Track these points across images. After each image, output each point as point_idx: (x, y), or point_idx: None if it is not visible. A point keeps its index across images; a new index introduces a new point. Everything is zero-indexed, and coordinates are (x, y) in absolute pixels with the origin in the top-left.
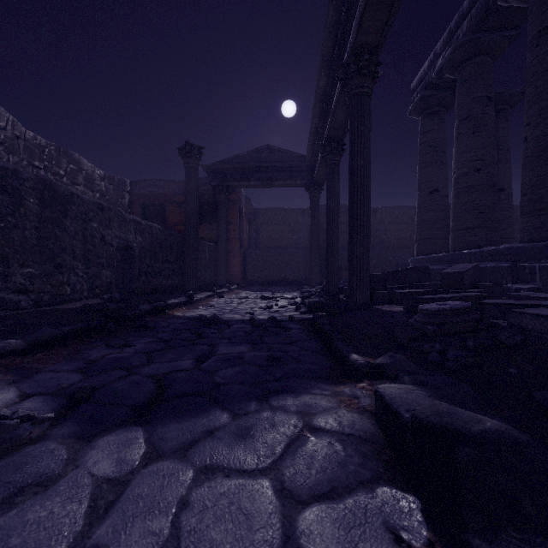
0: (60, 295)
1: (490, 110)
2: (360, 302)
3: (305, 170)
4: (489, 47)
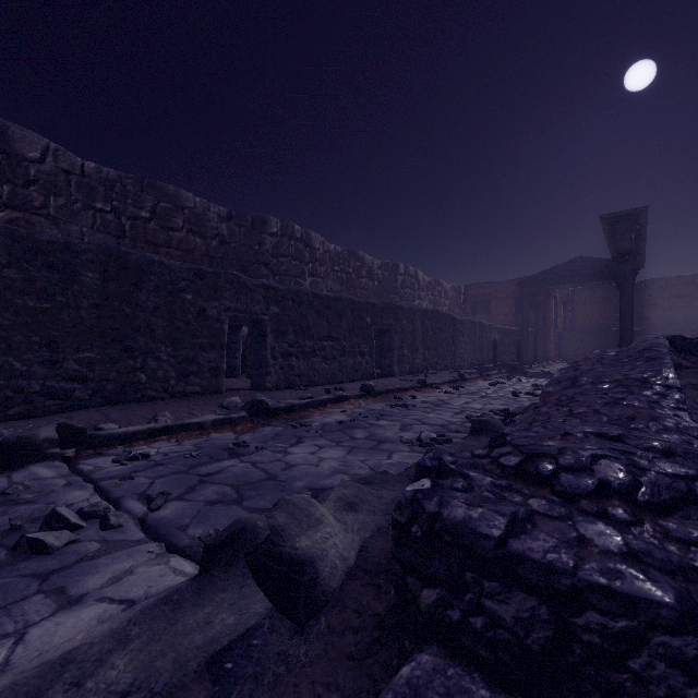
0: (482, 362)
1: None
2: None
3: (614, 272)
4: None
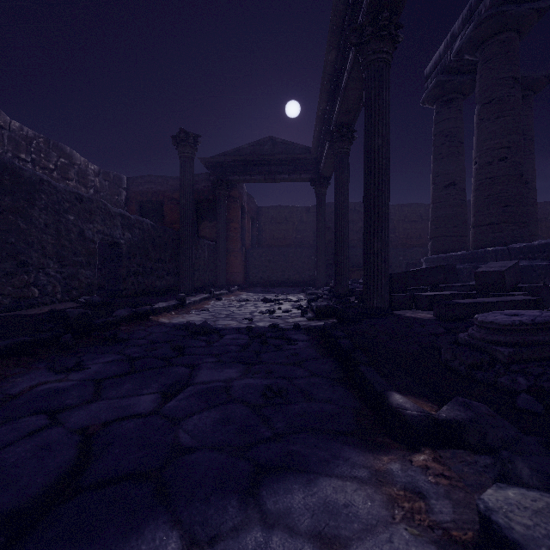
0: (25, 298)
1: (516, 92)
2: (378, 307)
3: (310, 163)
4: (516, 22)
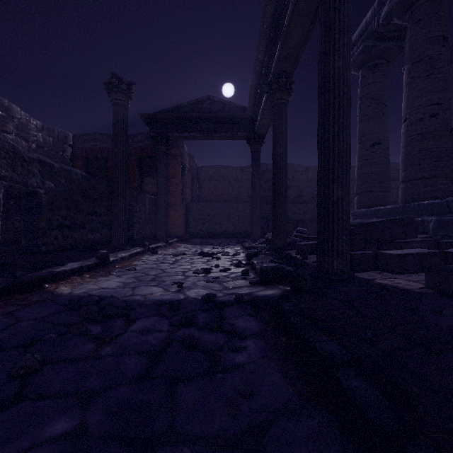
0: None
1: (446, 50)
2: (339, 269)
3: (246, 122)
4: None
